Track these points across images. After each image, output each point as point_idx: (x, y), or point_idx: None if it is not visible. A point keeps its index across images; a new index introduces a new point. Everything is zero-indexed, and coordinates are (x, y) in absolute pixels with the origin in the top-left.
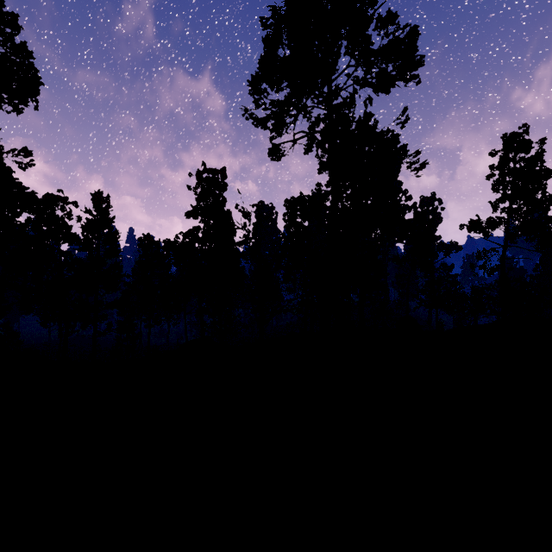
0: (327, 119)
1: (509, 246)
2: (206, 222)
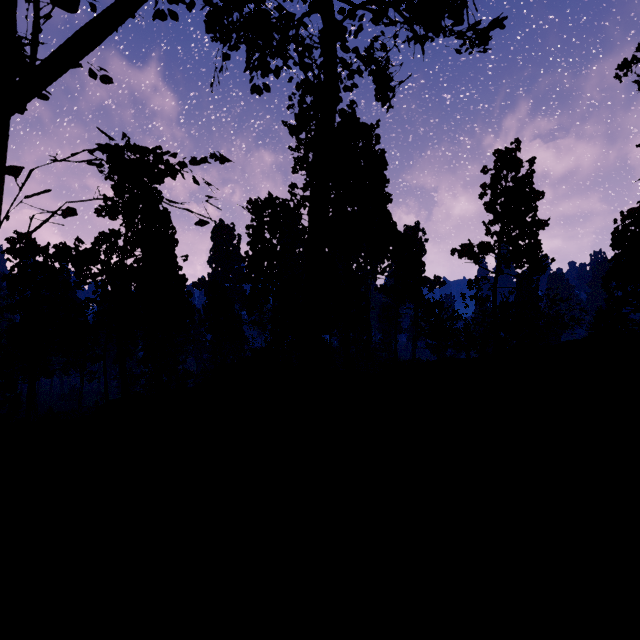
0: (304, 102)
1: (501, 273)
2: (129, 222)
